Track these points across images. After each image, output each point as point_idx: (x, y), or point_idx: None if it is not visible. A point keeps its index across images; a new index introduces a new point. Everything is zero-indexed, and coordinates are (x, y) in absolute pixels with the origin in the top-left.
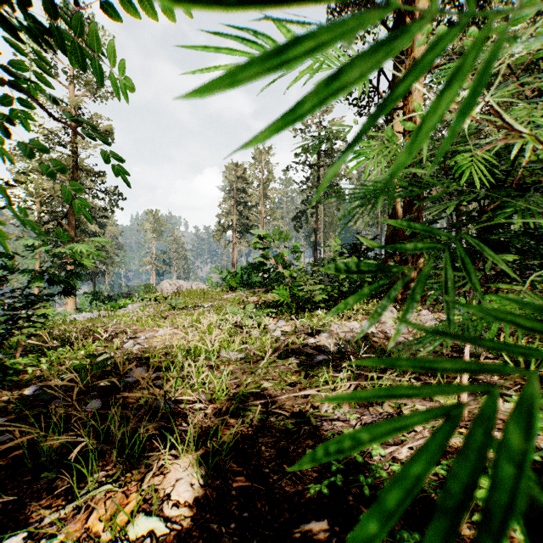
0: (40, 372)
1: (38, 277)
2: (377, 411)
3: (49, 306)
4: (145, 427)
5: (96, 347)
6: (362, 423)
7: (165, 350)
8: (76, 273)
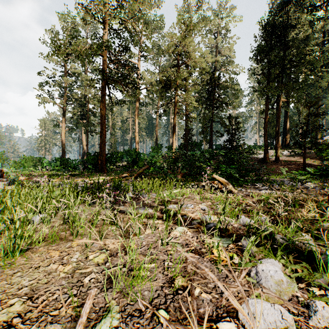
0: None
1: None
2: None
3: None
4: None
5: None
6: None
7: None
8: None
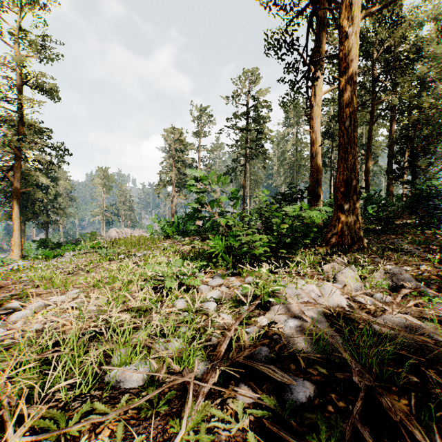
0: None
1: None
2: None
3: None
4: None
5: None
6: None
7: None
8: None
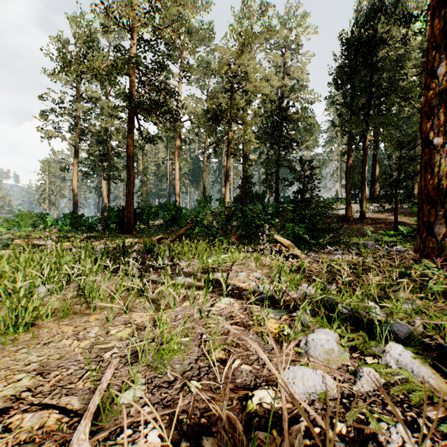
0: None
1: None
2: None
3: None
4: None
5: None
6: None
7: None
8: None
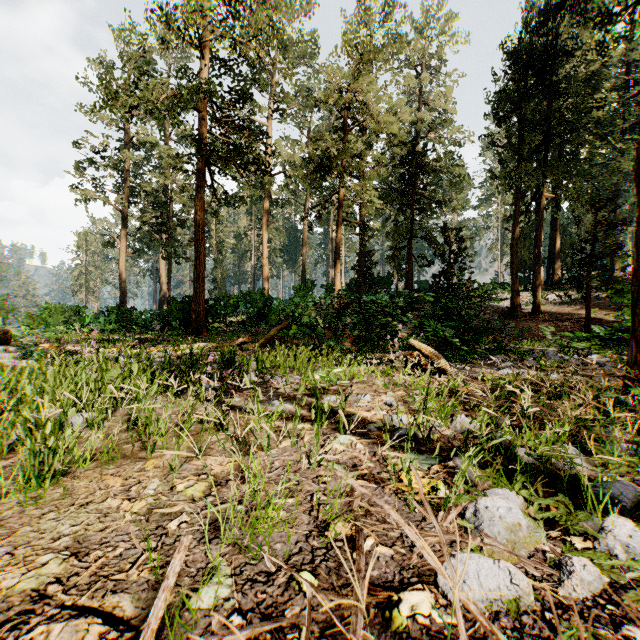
0: None
1: None
2: None
3: None
4: None
5: None
6: None
7: None
8: None
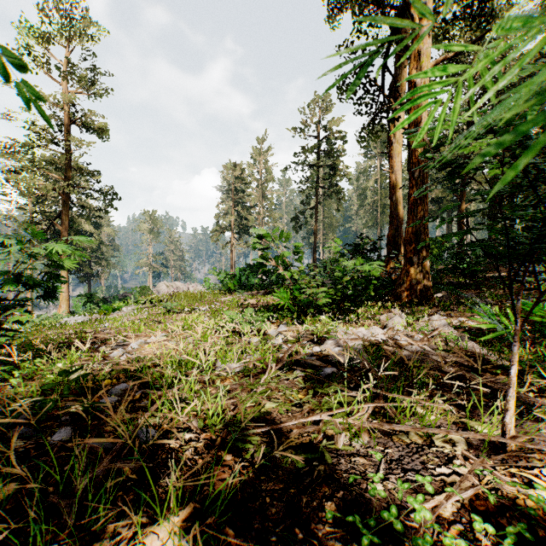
0: (11, 387)
1: (11, 280)
2: (403, 441)
3: (24, 312)
4: (113, 479)
5: (81, 356)
6: (388, 460)
7: (154, 361)
8: (56, 275)
